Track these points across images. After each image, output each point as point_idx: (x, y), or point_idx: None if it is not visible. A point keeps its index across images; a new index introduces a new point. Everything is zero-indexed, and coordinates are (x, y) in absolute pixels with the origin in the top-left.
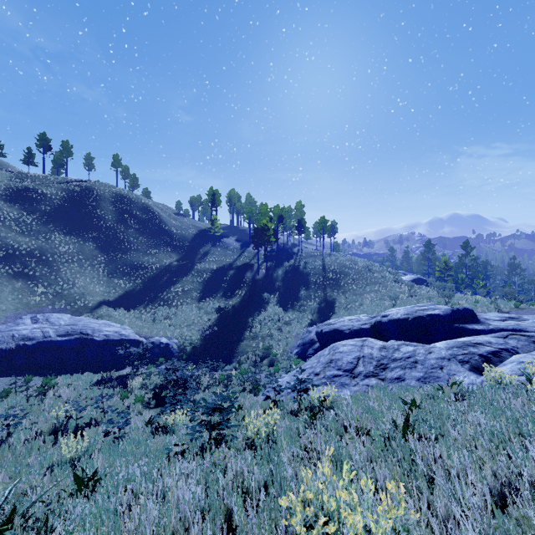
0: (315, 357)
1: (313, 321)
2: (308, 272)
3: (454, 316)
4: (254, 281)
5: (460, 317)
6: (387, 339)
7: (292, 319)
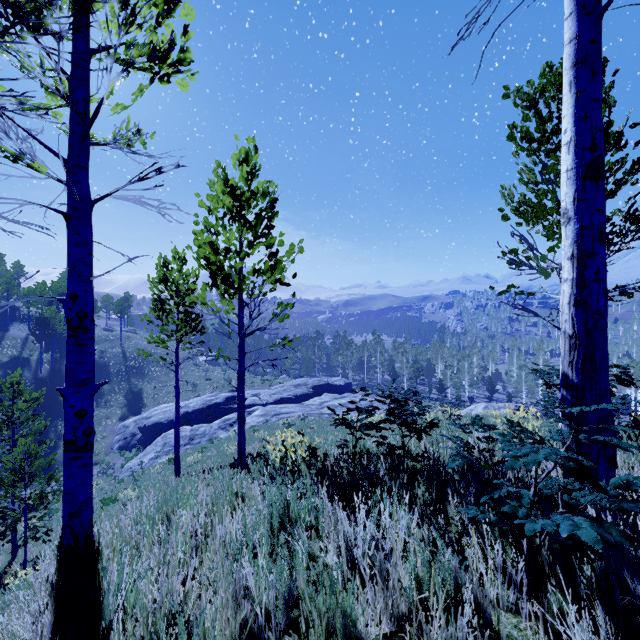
0: (153, 444)
1: (124, 415)
2: (106, 362)
3: (227, 401)
4: (38, 381)
5: (230, 401)
6: (192, 422)
7: (100, 418)
